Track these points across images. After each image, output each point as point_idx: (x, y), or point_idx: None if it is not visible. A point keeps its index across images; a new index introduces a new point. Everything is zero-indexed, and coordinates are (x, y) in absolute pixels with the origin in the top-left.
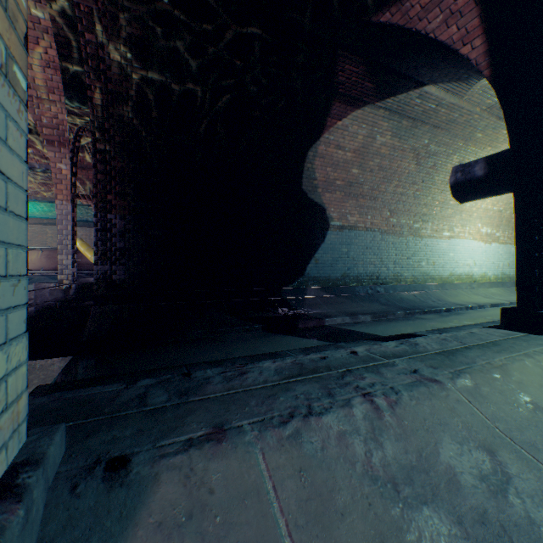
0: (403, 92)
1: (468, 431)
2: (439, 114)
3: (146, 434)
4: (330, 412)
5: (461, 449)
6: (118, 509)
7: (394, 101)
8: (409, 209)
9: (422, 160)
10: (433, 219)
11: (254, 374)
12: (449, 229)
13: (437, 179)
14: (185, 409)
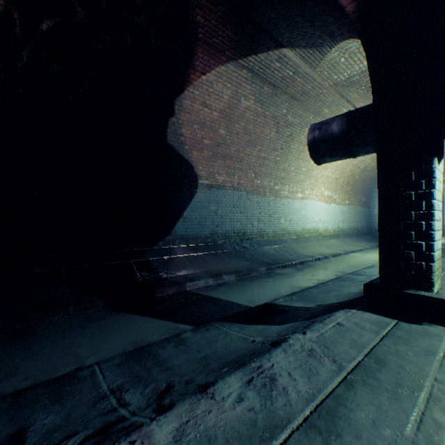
0: (264, 51)
1: None
2: (295, 84)
3: None
4: None
5: None
6: None
7: (255, 60)
8: (271, 173)
9: (281, 129)
10: (290, 182)
11: None
12: (301, 191)
13: (293, 148)
14: None
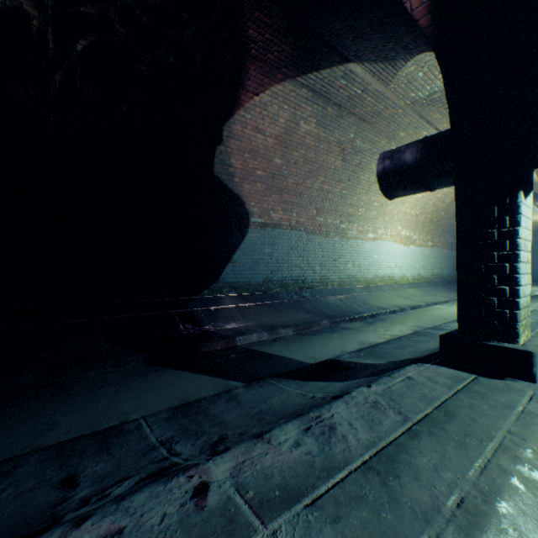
0: (327, 67)
1: None
2: (364, 103)
3: None
4: None
5: None
6: None
7: (317, 78)
8: (336, 209)
9: (348, 156)
10: (359, 220)
11: None
12: (373, 231)
13: (362, 178)
14: None
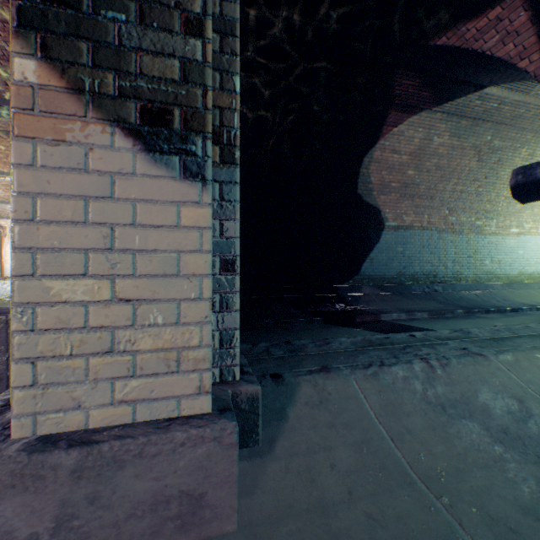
0: (461, 97)
1: (503, 387)
2: (502, 112)
3: (282, 367)
4: (397, 365)
5: (496, 396)
6: (284, 394)
7: (451, 105)
8: (470, 207)
9: (484, 156)
10: (499, 215)
11: (336, 344)
12: (517, 225)
13: (502, 174)
14: (298, 358)
